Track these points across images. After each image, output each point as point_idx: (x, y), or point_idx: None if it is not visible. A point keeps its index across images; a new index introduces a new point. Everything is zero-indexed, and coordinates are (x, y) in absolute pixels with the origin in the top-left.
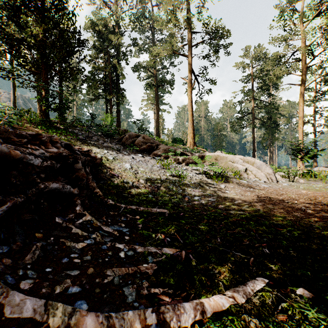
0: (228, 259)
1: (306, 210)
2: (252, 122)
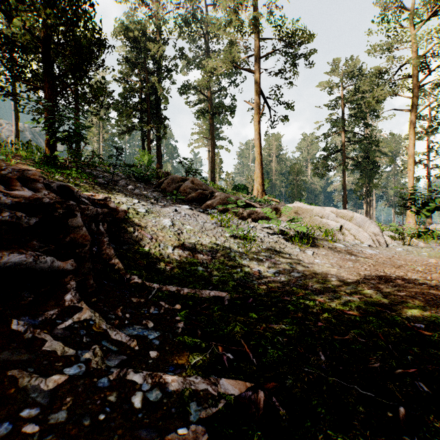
0: (351, 408)
1: None
2: (342, 162)
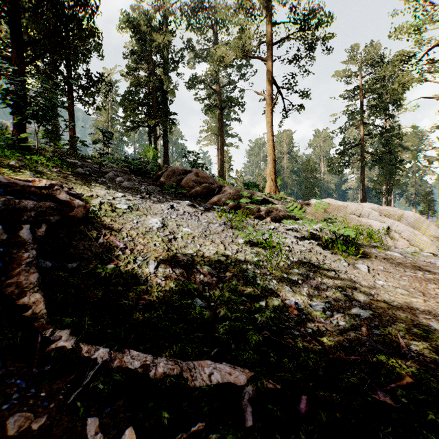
0: None
1: None
2: (361, 157)
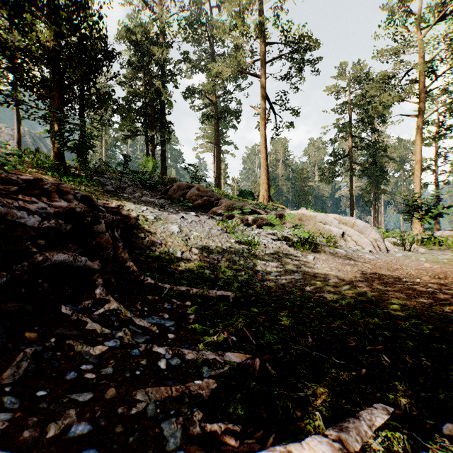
0: (326, 370)
1: (434, 293)
2: (349, 168)
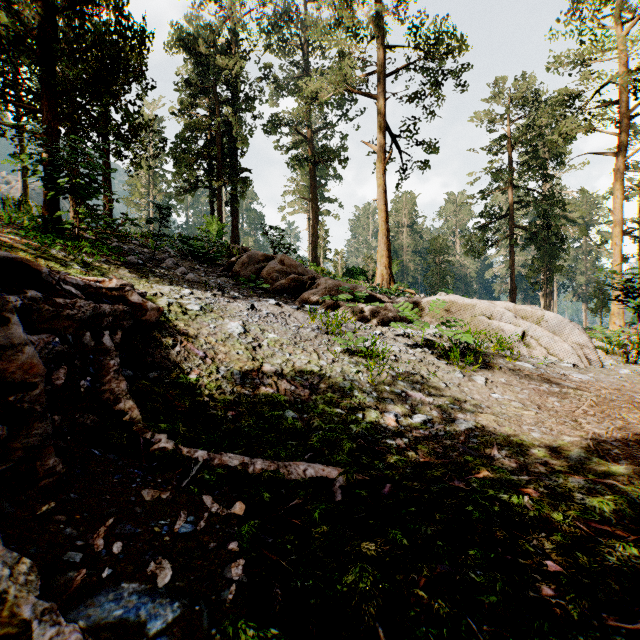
0: None
1: None
2: (509, 234)
